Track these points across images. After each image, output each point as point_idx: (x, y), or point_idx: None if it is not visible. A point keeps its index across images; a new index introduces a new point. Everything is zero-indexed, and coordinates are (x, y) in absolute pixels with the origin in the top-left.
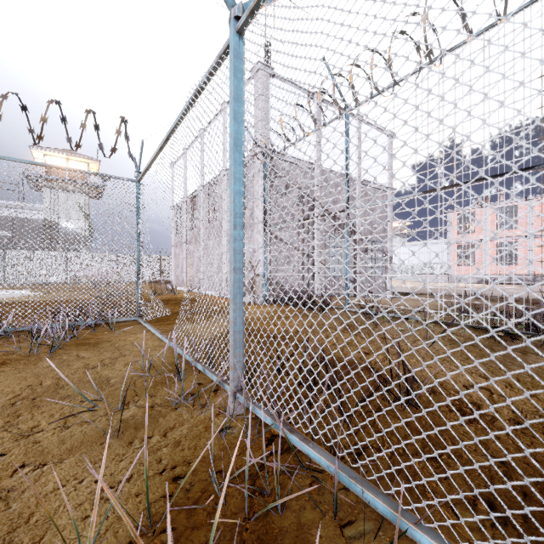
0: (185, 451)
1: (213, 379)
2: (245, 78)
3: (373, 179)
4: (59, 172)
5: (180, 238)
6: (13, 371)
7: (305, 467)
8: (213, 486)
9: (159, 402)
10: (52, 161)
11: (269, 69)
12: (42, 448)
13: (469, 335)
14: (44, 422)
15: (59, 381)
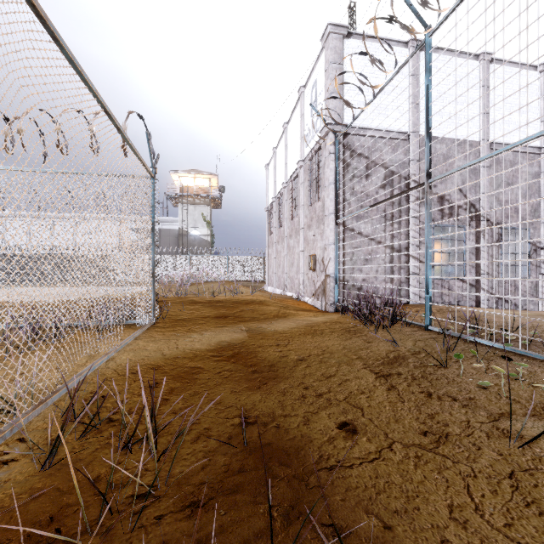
0: None
1: None
2: None
3: (512, 140)
4: (189, 189)
5: (272, 238)
6: None
7: None
8: None
9: None
10: (185, 181)
11: (341, 29)
12: None
13: None
14: None
15: None
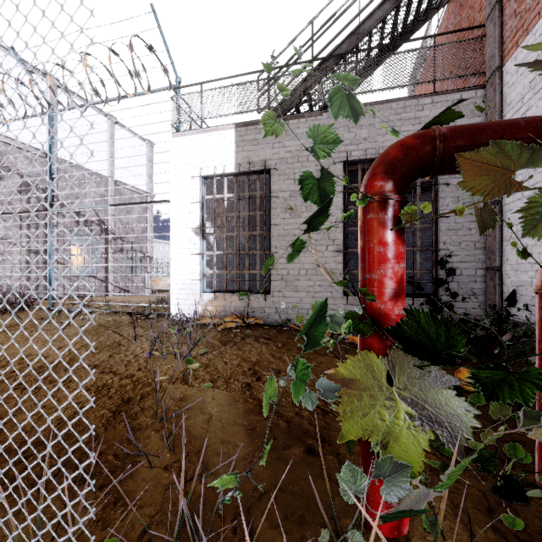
0: None
1: None
2: None
3: (130, 182)
4: None
5: None
6: None
7: None
8: None
9: None
10: None
11: None
12: None
13: (126, 319)
14: None
15: None
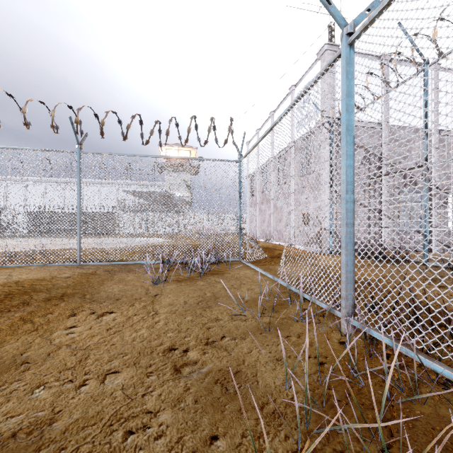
0: (319, 349)
1: (322, 306)
2: (357, 78)
3: None
4: (174, 159)
5: (254, 200)
6: (186, 285)
7: (432, 379)
8: (353, 374)
9: (283, 316)
10: (169, 153)
11: (334, 47)
12: (228, 329)
13: None
14: (220, 316)
15: (214, 294)
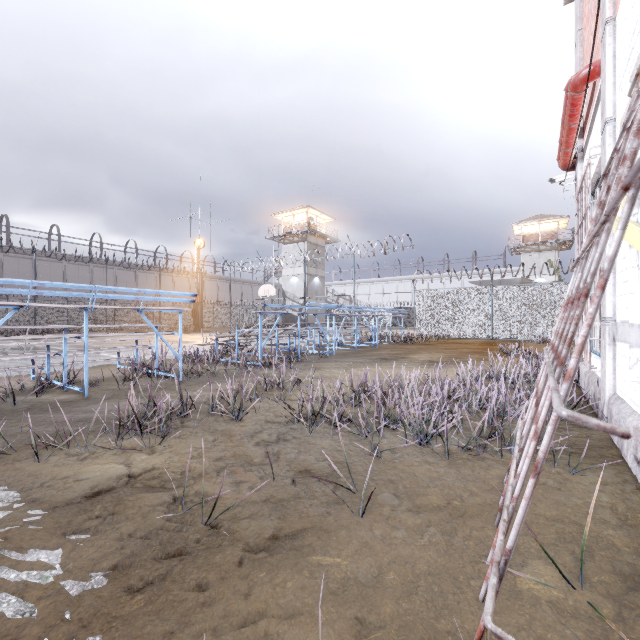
0: None
1: None
2: None
3: None
4: (533, 237)
5: None
6: None
7: None
8: None
9: None
10: (526, 229)
11: None
12: None
13: None
14: None
15: None
